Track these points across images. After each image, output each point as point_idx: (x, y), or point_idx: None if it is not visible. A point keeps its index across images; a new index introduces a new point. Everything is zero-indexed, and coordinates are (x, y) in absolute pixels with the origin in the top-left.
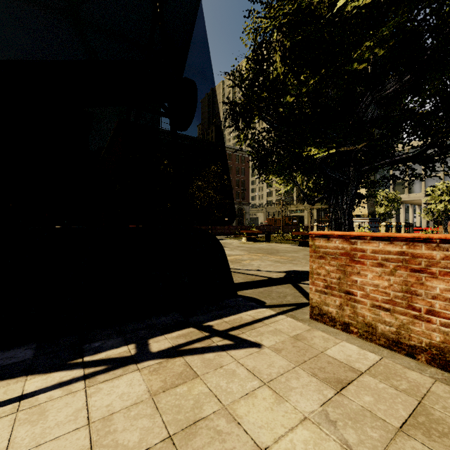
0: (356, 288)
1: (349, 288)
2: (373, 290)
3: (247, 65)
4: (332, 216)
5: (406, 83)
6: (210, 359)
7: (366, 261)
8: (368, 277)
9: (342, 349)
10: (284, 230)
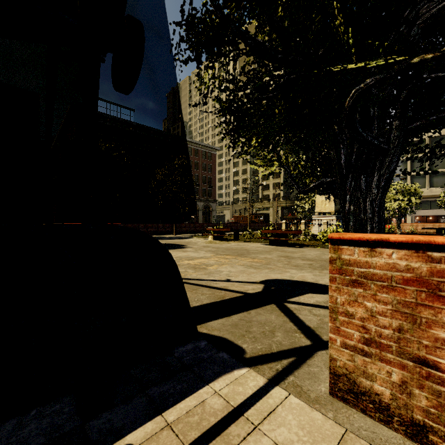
0: None
1: (425, 353)
2: None
3: None
4: (350, 208)
5: None
6: None
7: None
8: None
9: None
10: (251, 228)
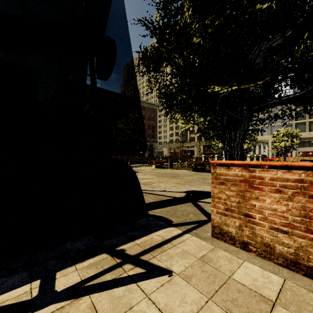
0: (254, 211)
1: (248, 211)
2: (271, 213)
3: (157, 19)
4: (227, 148)
5: (287, 38)
6: (119, 297)
7: (265, 188)
8: (267, 202)
9: (246, 272)
10: (181, 160)
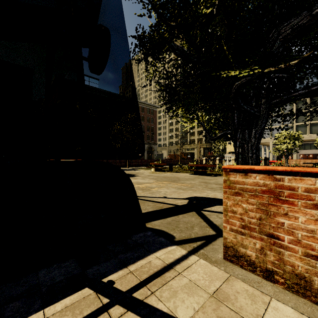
0: (282, 232)
1: (273, 231)
2: (306, 235)
3: None
4: (239, 150)
5: (314, 17)
6: None
7: (297, 201)
8: (300, 220)
9: (278, 317)
10: (181, 163)
